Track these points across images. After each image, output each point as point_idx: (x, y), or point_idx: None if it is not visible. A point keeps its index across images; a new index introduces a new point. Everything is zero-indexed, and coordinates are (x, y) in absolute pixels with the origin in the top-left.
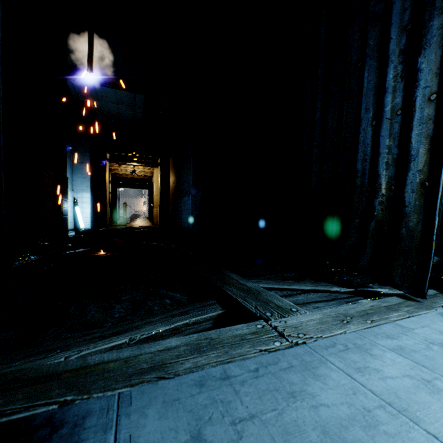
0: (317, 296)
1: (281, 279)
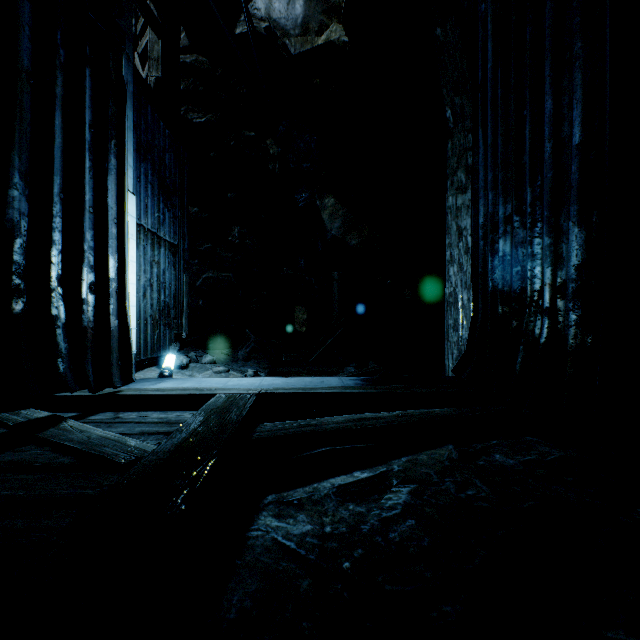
0: (119, 427)
1: (24, 473)
